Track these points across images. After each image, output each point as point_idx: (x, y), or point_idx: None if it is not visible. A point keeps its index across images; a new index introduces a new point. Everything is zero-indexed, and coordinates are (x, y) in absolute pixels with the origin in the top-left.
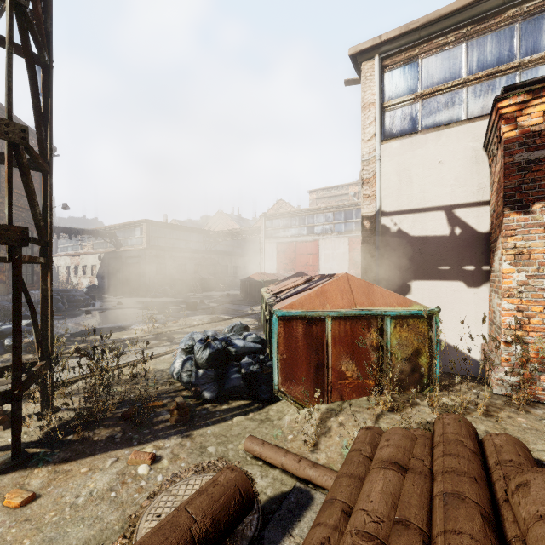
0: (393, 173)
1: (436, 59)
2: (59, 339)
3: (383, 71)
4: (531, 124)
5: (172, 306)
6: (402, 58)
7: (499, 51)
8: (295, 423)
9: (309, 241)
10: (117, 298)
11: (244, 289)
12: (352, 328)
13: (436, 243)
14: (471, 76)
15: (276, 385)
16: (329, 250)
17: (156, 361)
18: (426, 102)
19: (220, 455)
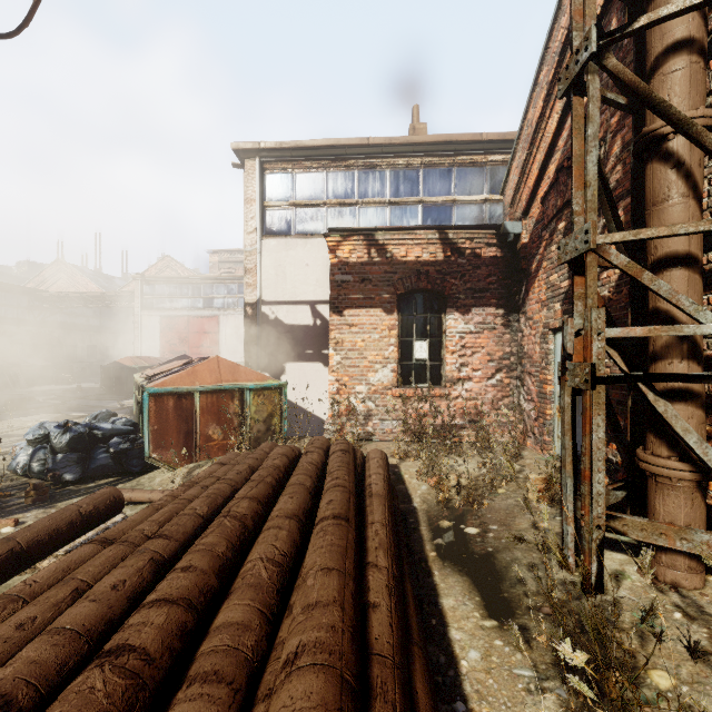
0: (272, 267)
1: (305, 177)
2: None
3: (264, 172)
4: (344, 257)
5: None
6: (279, 167)
7: (346, 188)
8: (165, 481)
9: (207, 316)
10: None
11: (109, 379)
12: (218, 400)
13: (304, 331)
14: (328, 200)
15: (147, 453)
16: (233, 329)
17: None
18: (298, 211)
19: None
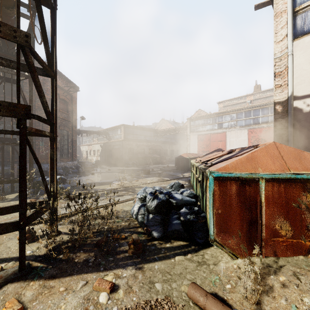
0: (306, 63)
1: None
2: (74, 187)
3: None
4: None
5: (136, 171)
6: None
7: None
8: (230, 272)
9: (219, 133)
10: (108, 167)
11: (177, 163)
12: (286, 190)
13: None
14: None
15: (212, 235)
16: (233, 138)
17: (123, 204)
18: None
19: (165, 293)
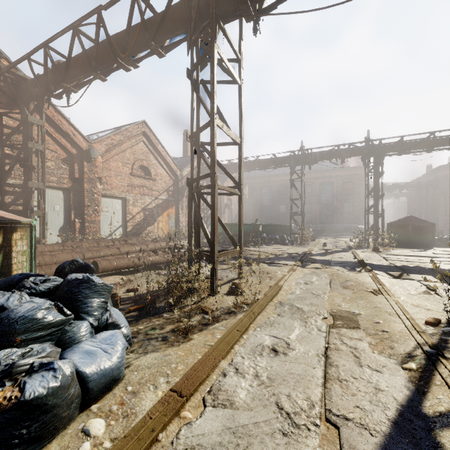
0: None
1: None
2: None
3: None
4: None
5: None
6: None
7: None
8: None
9: None
10: None
11: None
12: None
13: None
14: None
15: None
16: None
17: (171, 366)
18: None
19: None
